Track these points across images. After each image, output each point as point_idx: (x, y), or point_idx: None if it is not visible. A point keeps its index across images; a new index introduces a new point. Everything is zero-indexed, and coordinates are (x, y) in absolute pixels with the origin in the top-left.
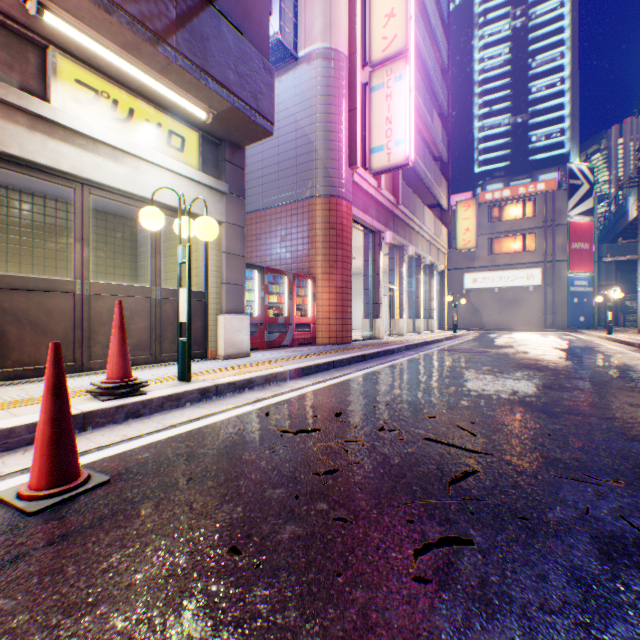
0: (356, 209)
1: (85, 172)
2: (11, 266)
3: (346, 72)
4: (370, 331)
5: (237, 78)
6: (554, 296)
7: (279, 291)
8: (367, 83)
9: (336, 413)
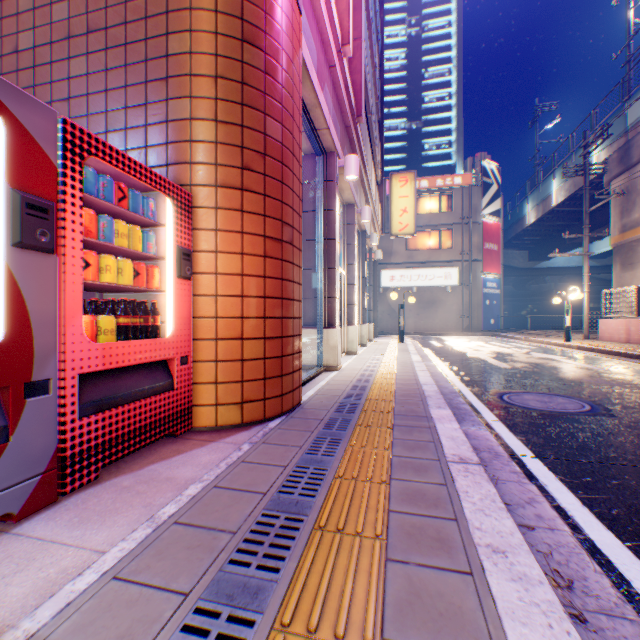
0: (307, 51)
1: None
2: None
3: None
4: (316, 353)
5: None
6: (470, 297)
7: None
8: None
9: None
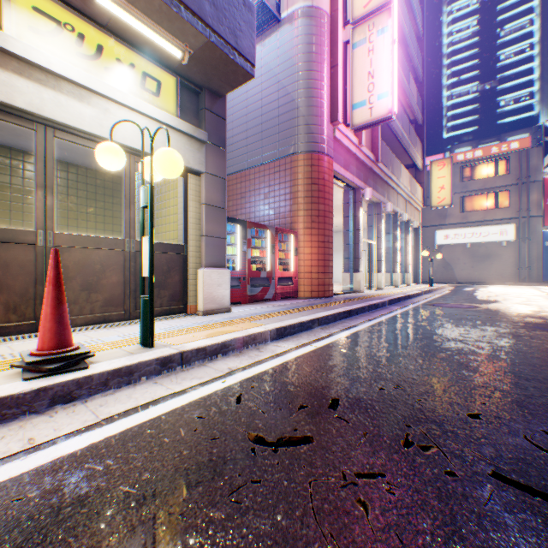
0: (337, 165)
1: (44, 110)
2: (1, 221)
3: (328, 29)
4: (350, 285)
5: (213, 10)
6: (528, 251)
7: (261, 245)
8: (348, 41)
9: (331, 401)
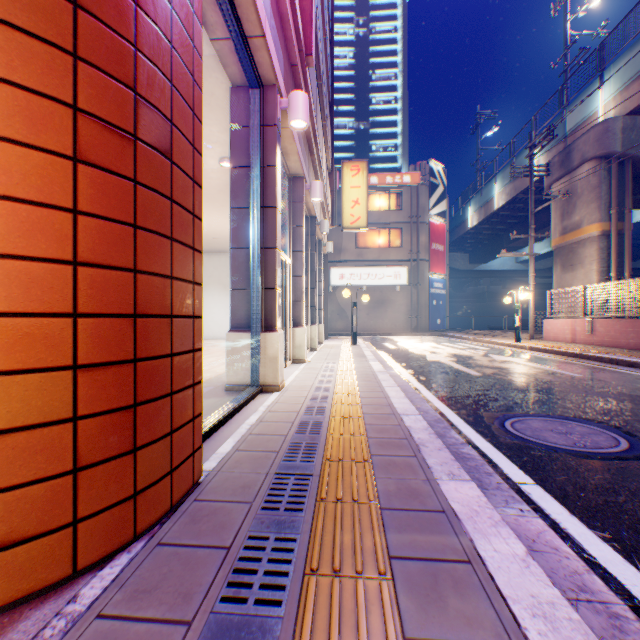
0: None
1: None
2: None
3: None
4: (249, 368)
5: None
6: (419, 297)
7: None
8: None
9: None
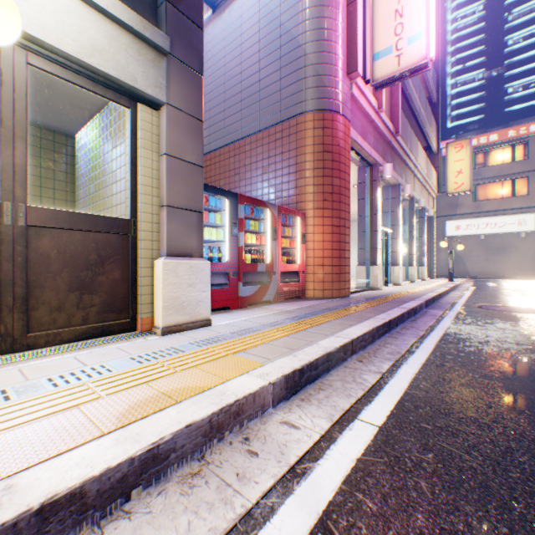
0: (354, 131)
1: None
2: None
3: None
4: (365, 280)
5: None
6: None
7: (259, 229)
8: None
9: None
